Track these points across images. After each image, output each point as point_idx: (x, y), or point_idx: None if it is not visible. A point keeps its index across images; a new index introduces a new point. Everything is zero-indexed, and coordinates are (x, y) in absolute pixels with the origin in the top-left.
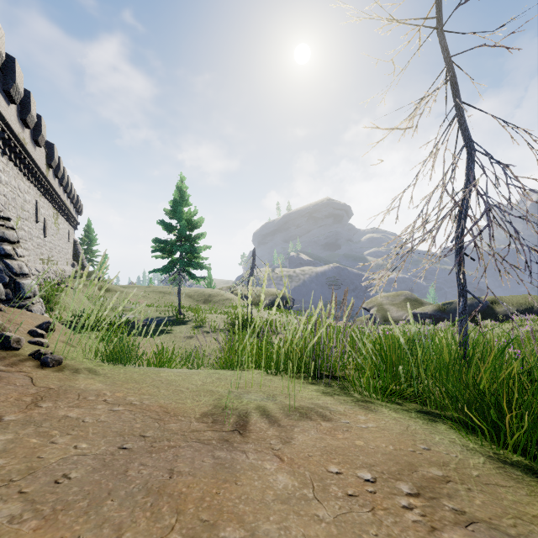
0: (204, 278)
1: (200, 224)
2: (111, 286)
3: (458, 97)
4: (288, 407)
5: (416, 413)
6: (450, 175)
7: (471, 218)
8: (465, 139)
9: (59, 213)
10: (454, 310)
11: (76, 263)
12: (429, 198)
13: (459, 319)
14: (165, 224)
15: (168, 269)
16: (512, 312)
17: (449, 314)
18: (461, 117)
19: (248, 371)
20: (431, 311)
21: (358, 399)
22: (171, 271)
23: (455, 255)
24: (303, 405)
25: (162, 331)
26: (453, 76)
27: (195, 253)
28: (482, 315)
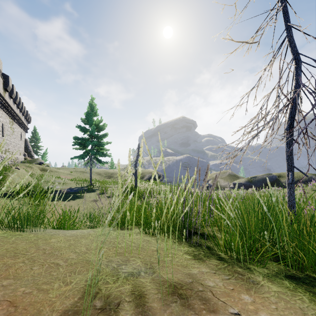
0: (107, 162)
1: (104, 128)
2: (48, 168)
3: (289, 22)
4: (166, 285)
5: (287, 279)
6: (286, 77)
7: (299, 111)
8: (294, 54)
9: (14, 121)
10: (257, 181)
11: (27, 153)
12: (268, 97)
13: (288, 188)
14: (81, 127)
15: (83, 156)
16: None
17: (254, 184)
18: (291, 37)
19: (131, 229)
20: (244, 182)
21: (228, 263)
22: (85, 158)
23: (286, 140)
24: (180, 280)
25: (77, 197)
26: (285, 6)
27: (101, 146)
28: (273, 184)
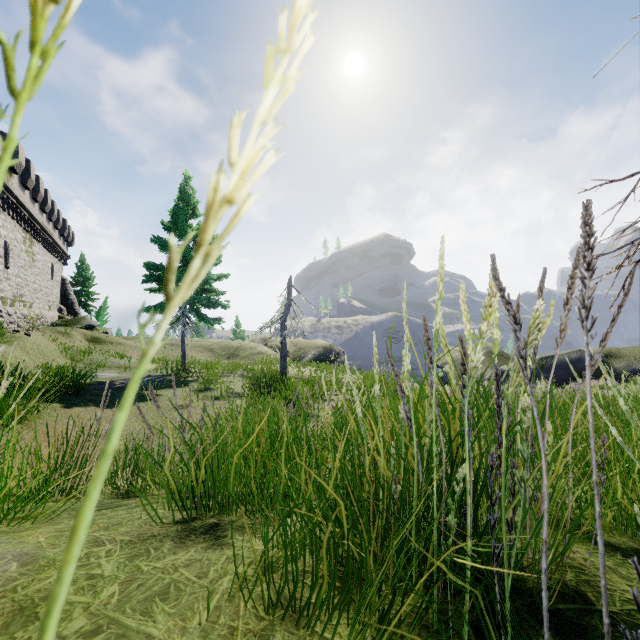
0: (219, 320)
1: None
2: (105, 336)
3: None
4: None
5: None
6: None
7: None
8: None
9: (35, 240)
10: (556, 366)
11: (65, 308)
12: None
13: None
14: (161, 241)
15: None
16: (635, 368)
17: (549, 372)
18: None
19: (217, 543)
20: None
21: None
22: None
23: None
24: None
25: (143, 397)
26: None
27: (206, 284)
28: (594, 373)
